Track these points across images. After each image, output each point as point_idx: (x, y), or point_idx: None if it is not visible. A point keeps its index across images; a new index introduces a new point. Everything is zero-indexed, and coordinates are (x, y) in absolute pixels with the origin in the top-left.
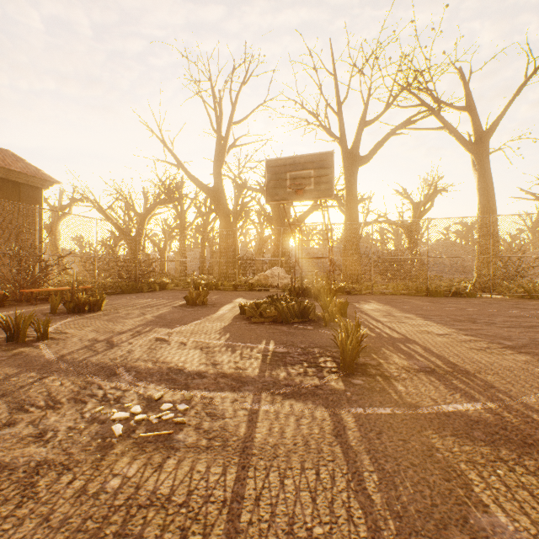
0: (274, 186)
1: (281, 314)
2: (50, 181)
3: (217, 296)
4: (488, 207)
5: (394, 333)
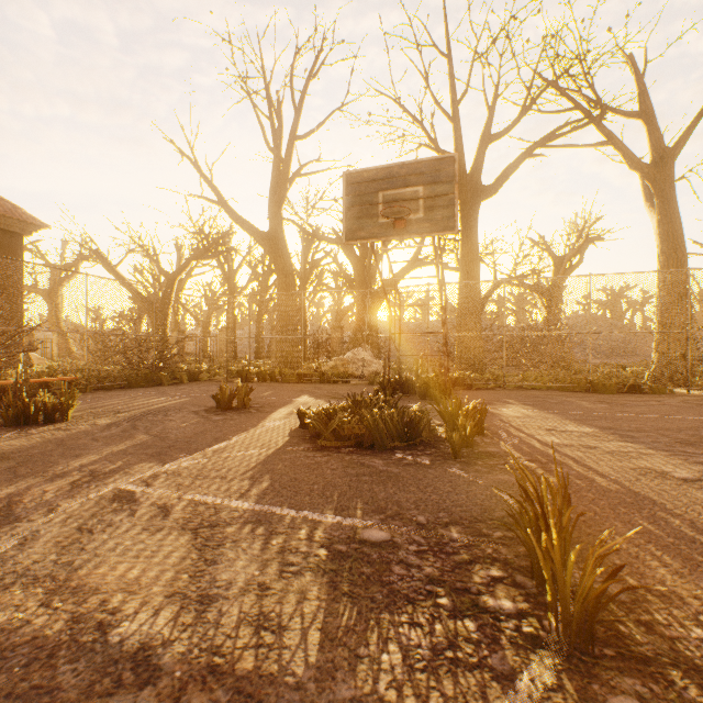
0: (357, 215)
1: (372, 433)
2: (34, 224)
3: (271, 391)
4: (675, 259)
5: (594, 475)
